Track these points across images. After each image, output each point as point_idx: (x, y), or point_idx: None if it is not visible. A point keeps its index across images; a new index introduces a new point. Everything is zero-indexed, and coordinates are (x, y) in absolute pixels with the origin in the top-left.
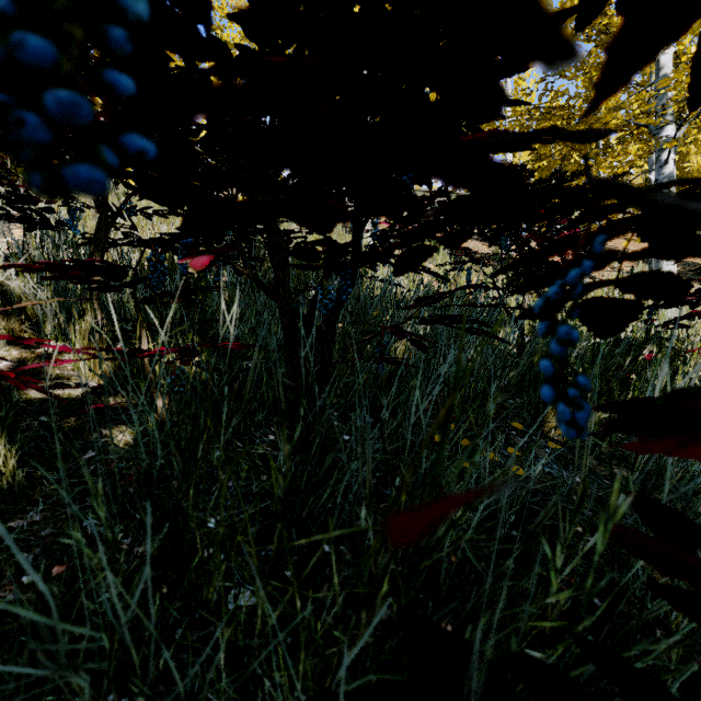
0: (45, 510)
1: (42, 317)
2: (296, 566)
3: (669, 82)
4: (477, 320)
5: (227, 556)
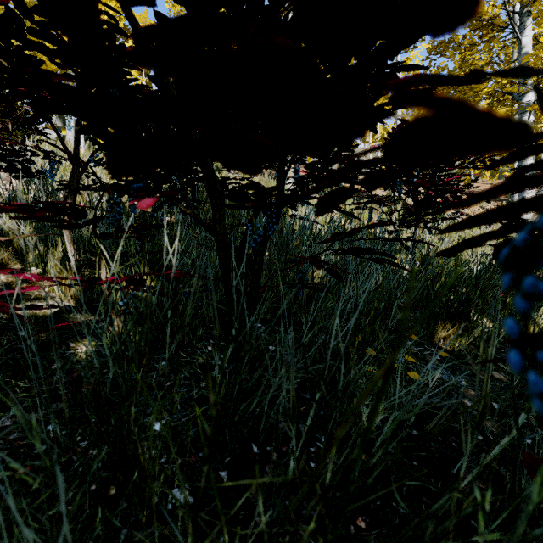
0: (15, 416)
1: (25, 248)
2: (229, 467)
3: (531, 58)
4: (385, 253)
5: (169, 458)
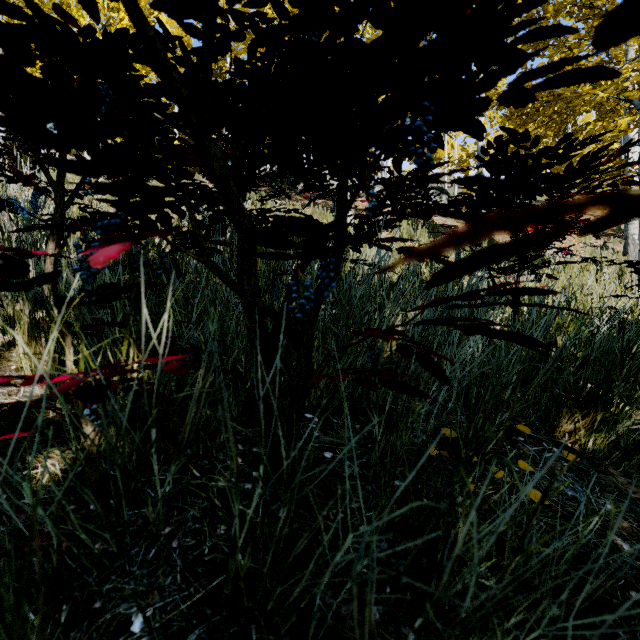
0: None
1: None
2: None
3: None
4: (522, 335)
5: None
